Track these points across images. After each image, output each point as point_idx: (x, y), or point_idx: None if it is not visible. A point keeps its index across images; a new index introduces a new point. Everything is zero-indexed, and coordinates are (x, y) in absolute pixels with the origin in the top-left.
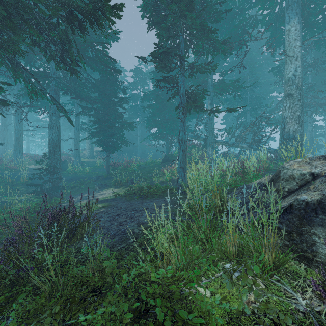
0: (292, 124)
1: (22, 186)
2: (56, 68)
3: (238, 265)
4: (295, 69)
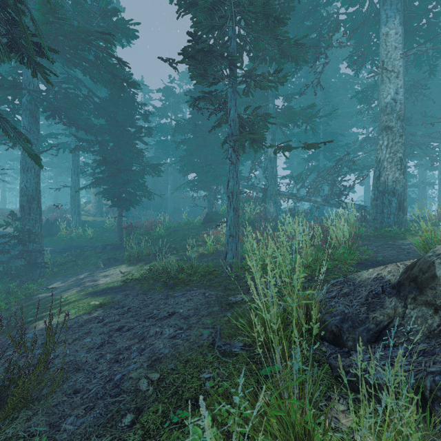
0: (391, 170)
1: None
2: (0, 59)
3: None
4: (395, 91)
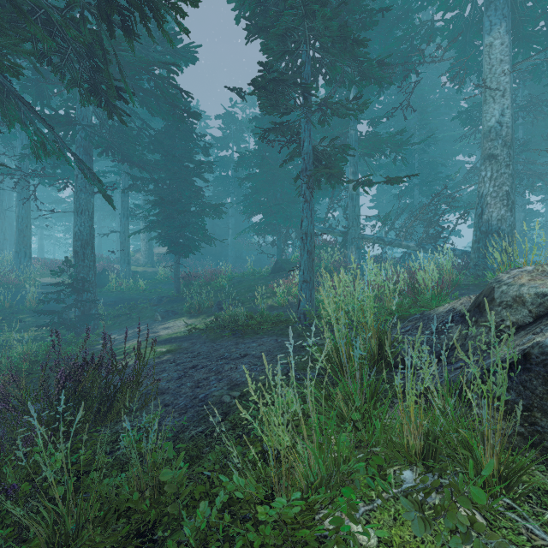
0: (496, 206)
1: (28, 314)
2: (81, 103)
3: (427, 473)
4: (500, 112)
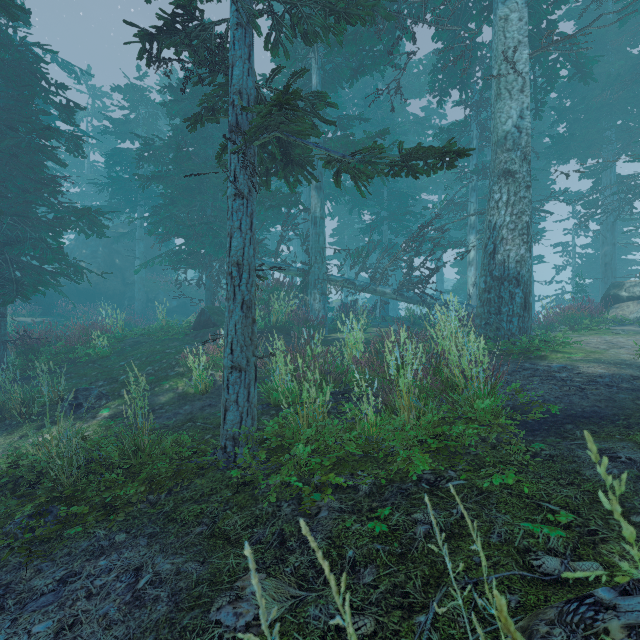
0: (514, 242)
1: None
2: None
3: None
4: (519, 113)
